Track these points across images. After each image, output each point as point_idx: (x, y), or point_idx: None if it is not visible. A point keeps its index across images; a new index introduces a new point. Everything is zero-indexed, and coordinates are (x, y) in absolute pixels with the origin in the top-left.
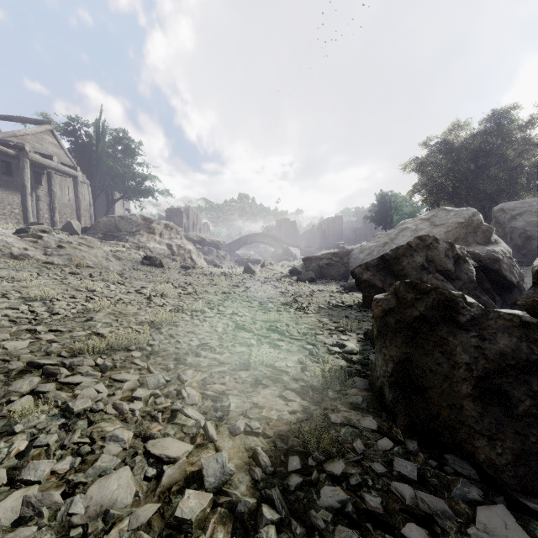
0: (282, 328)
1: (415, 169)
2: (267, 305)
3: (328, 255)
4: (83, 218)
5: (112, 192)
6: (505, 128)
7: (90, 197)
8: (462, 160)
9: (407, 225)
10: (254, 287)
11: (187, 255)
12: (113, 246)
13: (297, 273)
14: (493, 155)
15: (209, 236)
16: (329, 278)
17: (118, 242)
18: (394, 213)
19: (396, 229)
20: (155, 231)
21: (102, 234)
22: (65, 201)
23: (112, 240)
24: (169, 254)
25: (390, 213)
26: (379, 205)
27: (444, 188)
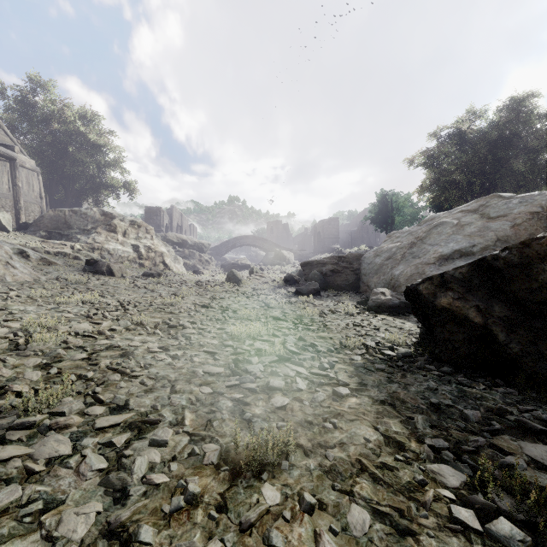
0: (292, 537)
1: (425, 162)
2: (248, 366)
3: (331, 259)
4: (31, 214)
5: (73, 184)
6: (525, 116)
7: (41, 187)
8: (479, 152)
9: (442, 220)
10: (234, 306)
11: (158, 258)
12: (58, 247)
13: (293, 282)
14: (513, 146)
15: (192, 238)
16: (335, 289)
17: (66, 242)
18: (396, 214)
19: (421, 225)
20: (118, 229)
21: (45, 232)
22: (4, 191)
23: (59, 240)
24: (135, 257)
25: (391, 214)
26: (380, 205)
27: (457, 184)
